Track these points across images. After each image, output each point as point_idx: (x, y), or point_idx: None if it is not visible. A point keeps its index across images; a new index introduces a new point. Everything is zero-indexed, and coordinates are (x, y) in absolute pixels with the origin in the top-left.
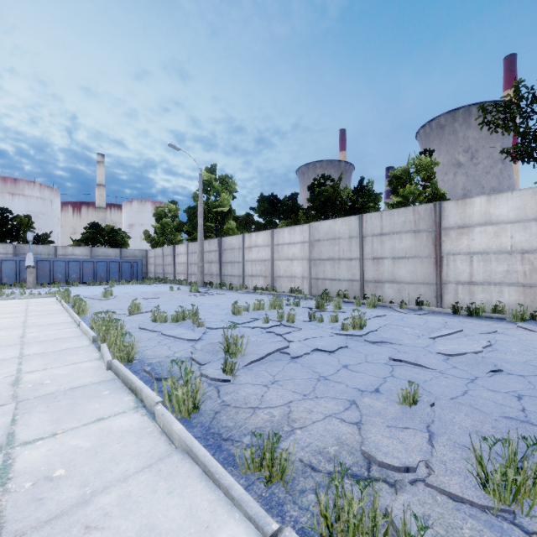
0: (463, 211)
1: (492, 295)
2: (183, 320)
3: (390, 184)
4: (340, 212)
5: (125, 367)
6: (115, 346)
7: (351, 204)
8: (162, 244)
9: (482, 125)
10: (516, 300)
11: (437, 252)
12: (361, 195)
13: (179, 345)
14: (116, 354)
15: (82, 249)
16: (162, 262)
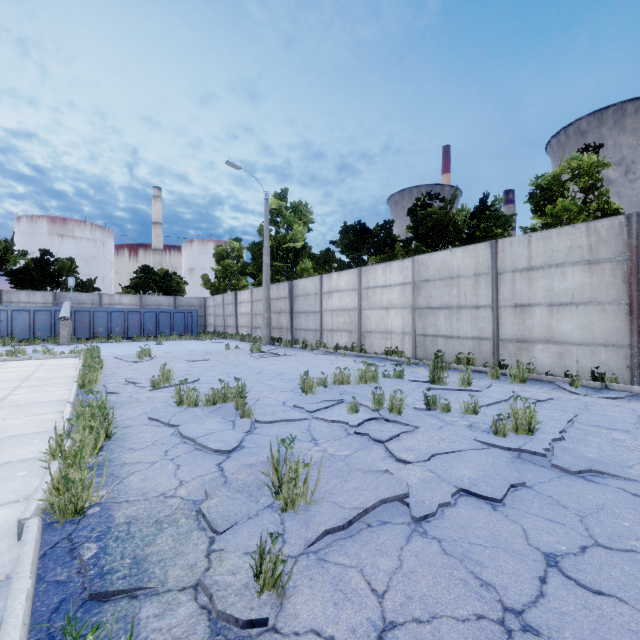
0: None
1: None
2: (224, 402)
3: (531, 198)
4: (454, 242)
5: (30, 555)
6: (46, 482)
7: (470, 231)
8: (223, 291)
9: None
10: None
11: (633, 294)
12: (484, 219)
13: (197, 461)
14: (49, 499)
15: (131, 297)
16: (222, 312)
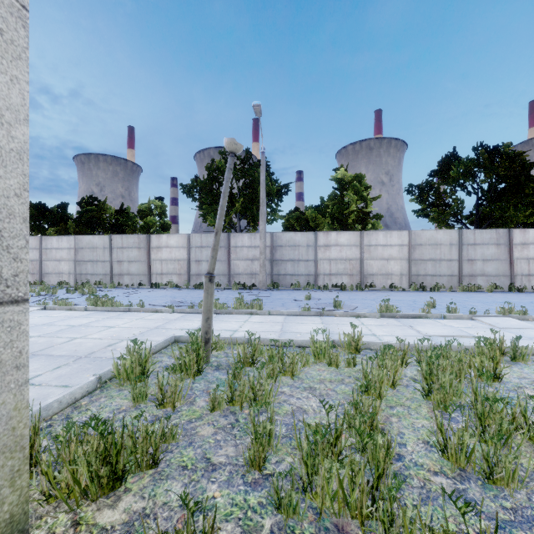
0: (159, 240)
1: (169, 279)
2: None
3: (139, 213)
4: (104, 227)
5: None
6: None
7: (115, 221)
8: None
9: (184, 193)
10: (176, 280)
11: (148, 259)
12: (122, 216)
13: None
14: None
15: None
16: None
